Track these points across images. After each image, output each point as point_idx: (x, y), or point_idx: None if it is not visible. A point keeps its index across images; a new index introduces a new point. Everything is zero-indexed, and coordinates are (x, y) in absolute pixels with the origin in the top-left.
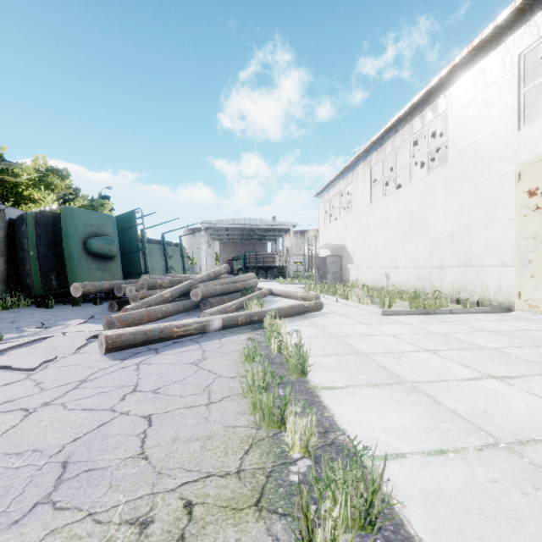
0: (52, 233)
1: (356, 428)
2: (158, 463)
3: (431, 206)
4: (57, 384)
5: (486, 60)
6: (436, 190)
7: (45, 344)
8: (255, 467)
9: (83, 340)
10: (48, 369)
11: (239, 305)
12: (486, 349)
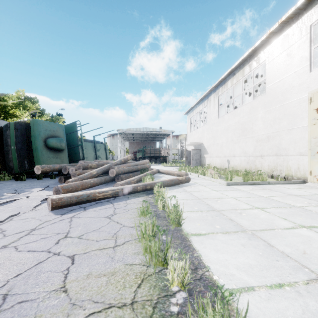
0: (25, 135)
1: (216, 265)
2: (74, 295)
3: (255, 119)
4: (15, 232)
5: (290, 29)
6: (258, 109)
7: (14, 204)
8: (145, 298)
9: (38, 201)
10: (12, 221)
11: (138, 179)
12: (295, 207)
